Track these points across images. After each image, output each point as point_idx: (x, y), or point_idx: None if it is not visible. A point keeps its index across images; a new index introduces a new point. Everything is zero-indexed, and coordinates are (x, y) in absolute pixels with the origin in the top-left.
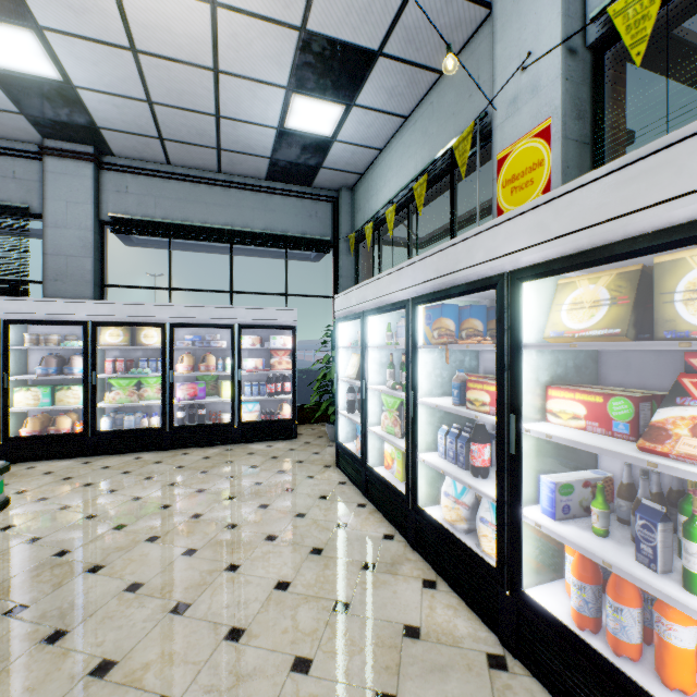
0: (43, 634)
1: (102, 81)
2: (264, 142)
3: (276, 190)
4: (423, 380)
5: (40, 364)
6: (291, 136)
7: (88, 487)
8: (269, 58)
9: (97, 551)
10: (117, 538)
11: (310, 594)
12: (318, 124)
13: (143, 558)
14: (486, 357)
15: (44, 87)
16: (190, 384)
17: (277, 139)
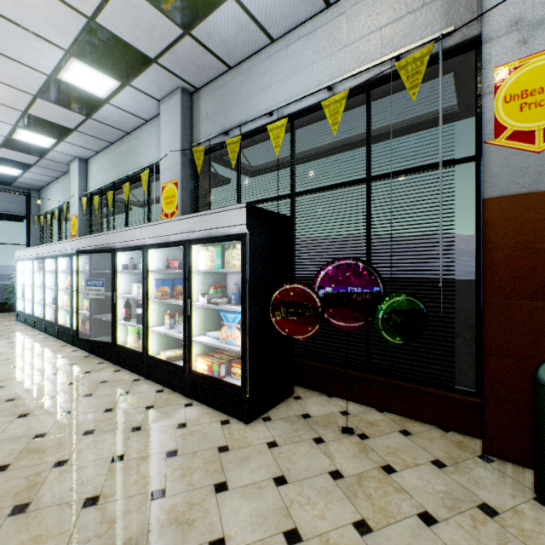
0: None
1: None
2: None
3: None
4: (39, 281)
5: None
6: None
7: None
8: None
9: None
10: None
11: None
12: (9, 172)
13: None
14: None
15: None
16: None
17: None
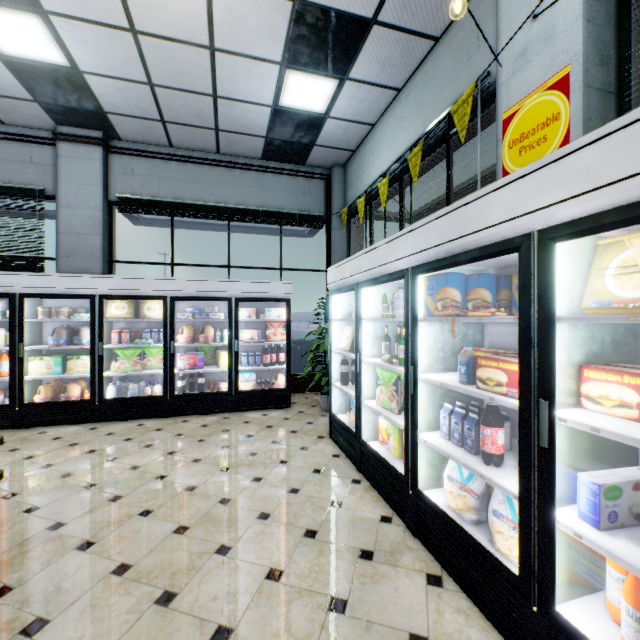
0: (22, 623)
1: (106, 64)
2: (259, 121)
3: (271, 168)
4: (423, 355)
5: (52, 335)
6: (285, 114)
7: (91, 454)
8: (263, 32)
9: (90, 525)
10: (111, 511)
11: (304, 586)
12: (311, 101)
13: (134, 534)
14: (491, 330)
15: (53, 74)
16: (189, 355)
17: (271, 118)
